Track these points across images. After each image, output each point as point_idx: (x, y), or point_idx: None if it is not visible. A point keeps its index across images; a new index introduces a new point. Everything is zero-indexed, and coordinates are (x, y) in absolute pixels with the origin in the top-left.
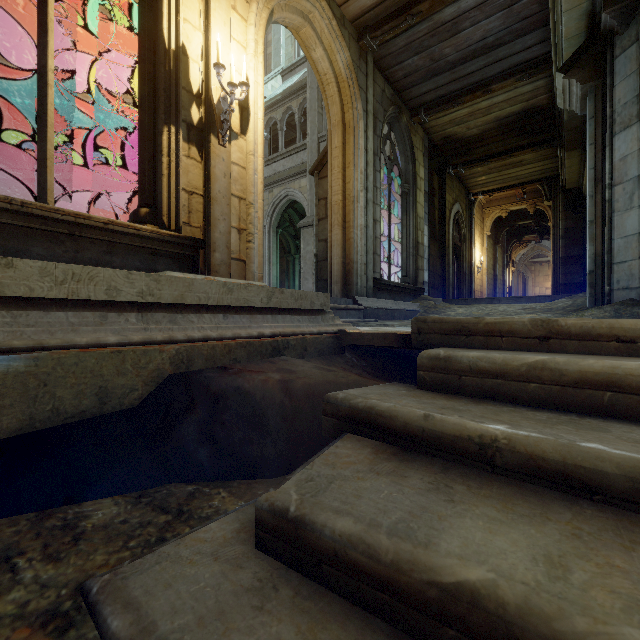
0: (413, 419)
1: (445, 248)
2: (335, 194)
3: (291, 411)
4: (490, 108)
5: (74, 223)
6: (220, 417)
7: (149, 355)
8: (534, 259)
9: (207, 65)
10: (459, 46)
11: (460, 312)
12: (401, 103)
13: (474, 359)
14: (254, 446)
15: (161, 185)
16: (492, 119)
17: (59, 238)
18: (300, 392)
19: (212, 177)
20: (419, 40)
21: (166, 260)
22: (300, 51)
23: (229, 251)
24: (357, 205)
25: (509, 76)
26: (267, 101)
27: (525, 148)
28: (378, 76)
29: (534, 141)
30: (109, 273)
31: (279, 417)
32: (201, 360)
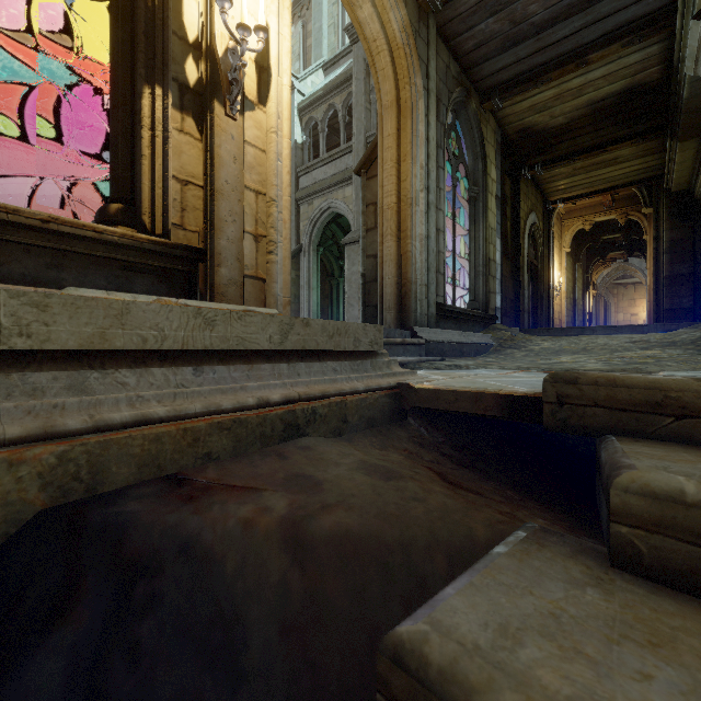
0: None
1: (519, 267)
2: (387, 195)
3: (303, 606)
4: (583, 88)
5: None
6: (131, 631)
7: None
8: (617, 281)
9: (209, 3)
10: (549, 0)
11: (546, 346)
12: (469, 84)
13: None
14: None
15: (140, 170)
16: (584, 103)
17: None
18: (326, 551)
19: (216, 161)
20: None
21: (148, 278)
22: (344, 40)
23: (241, 266)
24: (416, 209)
25: (613, 41)
26: (306, 99)
27: (623, 140)
28: (441, 47)
29: (635, 131)
30: None
31: (274, 626)
32: (126, 467)
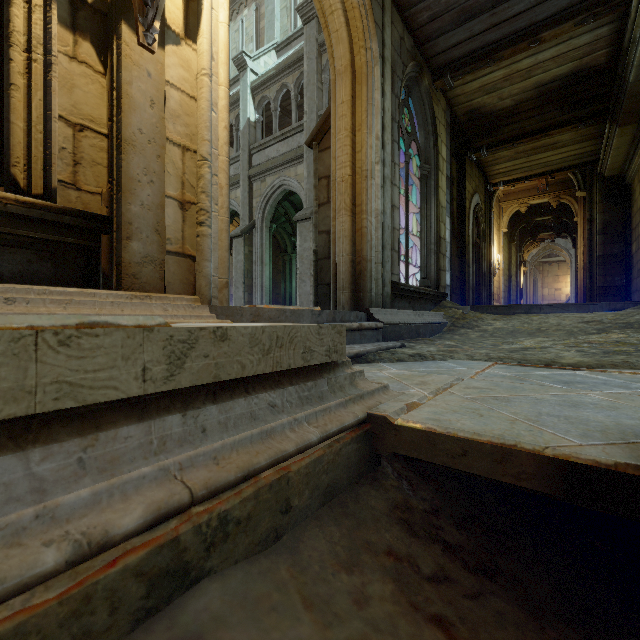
0: None
1: (463, 245)
2: (341, 167)
3: None
4: (532, 69)
5: None
6: None
7: None
8: (544, 259)
9: None
10: None
11: (499, 325)
12: (422, 60)
13: None
14: None
15: (7, 104)
16: (532, 85)
17: None
18: None
19: (124, 101)
20: None
21: (21, 253)
22: (297, 22)
23: (161, 239)
24: (371, 182)
25: (566, 18)
26: (259, 77)
27: (565, 125)
28: (396, 17)
29: (576, 116)
30: None
31: None
32: None
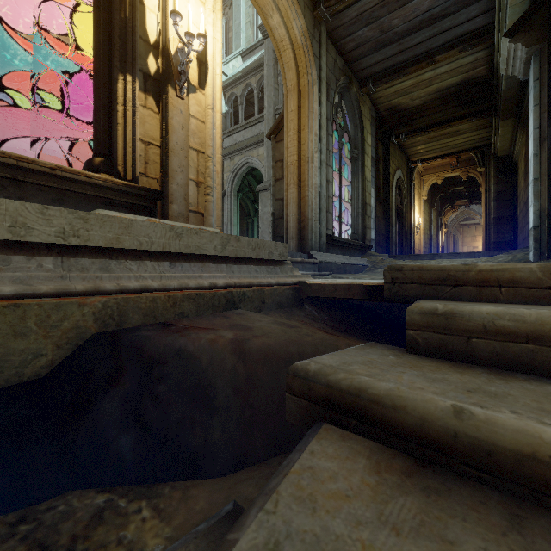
0: (435, 414)
1: (388, 210)
2: (291, 155)
3: (245, 380)
4: (433, 79)
5: (16, 167)
6: (153, 390)
7: (63, 310)
8: (463, 222)
9: (164, 16)
10: (407, 17)
11: None
12: (351, 74)
13: (490, 316)
14: (196, 430)
15: (116, 134)
16: (434, 90)
17: (0, 183)
18: (257, 355)
19: (169, 128)
20: (370, 11)
21: (121, 211)
22: (258, 34)
23: (187, 203)
24: (312, 165)
25: (452, 47)
26: (229, 78)
27: (462, 118)
28: (330, 47)
29: (471, 111)
30: (14, 206)
31: (230, 388)
32: (137, 315)
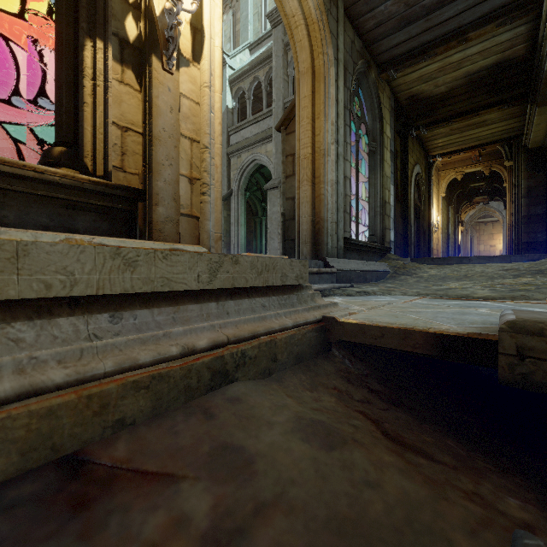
0: None
1: (406, 208)
2: (304, 147)
3: None
4: (462, 62)
5: None
6: None
7: None
8: (480, 219)
9: None
10: None
11: (433, 273)
12: (370, 58)
13: None
14: None
15: (82, 116)
16: (462, 74)
17: None
18: None
19: (153, 110)
20: None
21: (90, 215)
22: (266, 25)
23: (177, 205)
24: (328, 159)
25: (489, 21)
26: (235, 72)
27: (492, 106)
28: (348, 26)
29: (502, 98)
30: None
31: None
32: (3, 457)
